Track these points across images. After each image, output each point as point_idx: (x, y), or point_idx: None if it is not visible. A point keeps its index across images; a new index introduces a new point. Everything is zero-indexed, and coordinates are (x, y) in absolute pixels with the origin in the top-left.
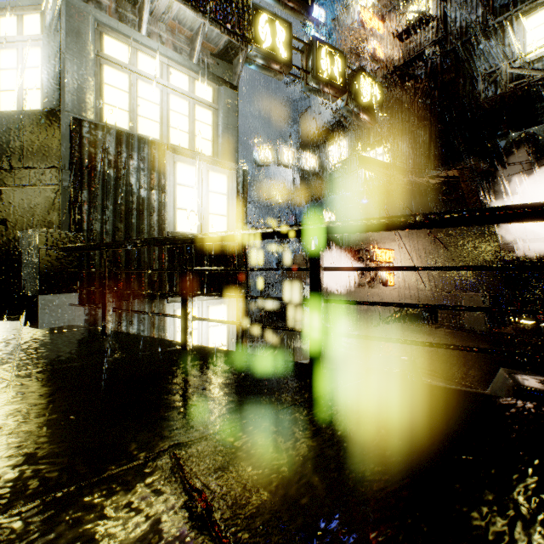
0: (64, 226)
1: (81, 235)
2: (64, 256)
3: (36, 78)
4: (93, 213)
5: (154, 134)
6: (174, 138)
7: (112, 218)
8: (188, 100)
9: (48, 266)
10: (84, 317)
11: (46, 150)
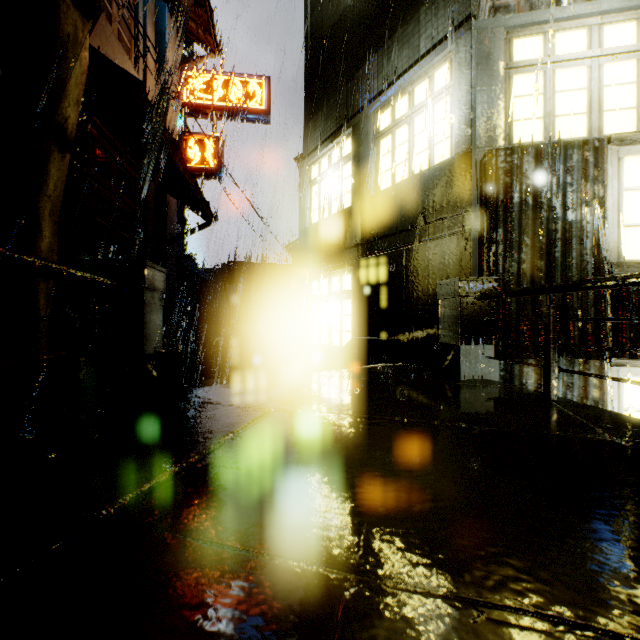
0: (474, 272)
1: (495, 280)
2: (480, 304)
3: (444, 129)
4: (508, 253)
5: (577, 133)
6: (610, 125)
7: (529, 255)
8: (634, 58)
9: (466, 315)
10: (498, 372)
11: (456, 197)
